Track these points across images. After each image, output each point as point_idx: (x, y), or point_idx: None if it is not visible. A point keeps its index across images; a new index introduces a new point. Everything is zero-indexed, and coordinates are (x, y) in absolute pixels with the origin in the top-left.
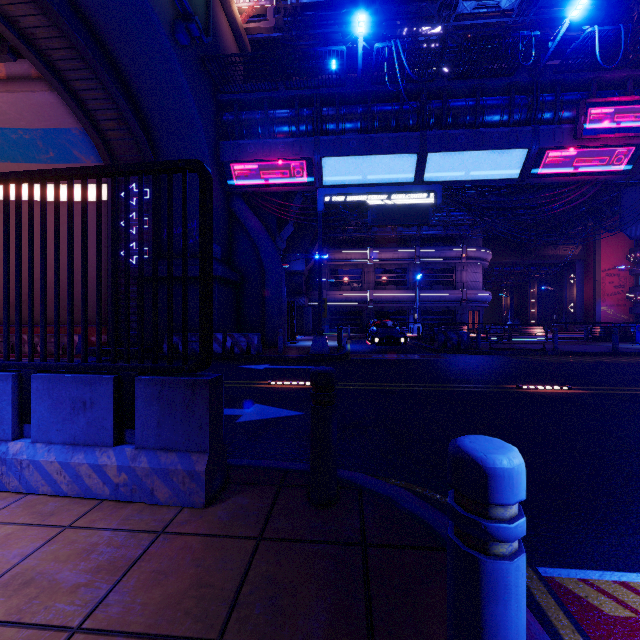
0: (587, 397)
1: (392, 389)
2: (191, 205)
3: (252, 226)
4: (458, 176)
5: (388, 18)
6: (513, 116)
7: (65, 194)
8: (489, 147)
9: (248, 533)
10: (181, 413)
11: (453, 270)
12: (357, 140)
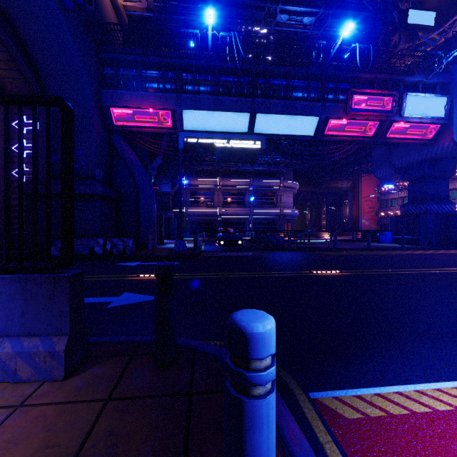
0: (350, 277)
1: (229, 277)
2: (77, 137)
3: (128, 157)
4: (276, 131)
5: (231, 16)
6: (310, 94)
7: None
8: (295, 113)
9: (99, 396)
10: (43, 304)
11: (275, 195)
12: (208, 99)
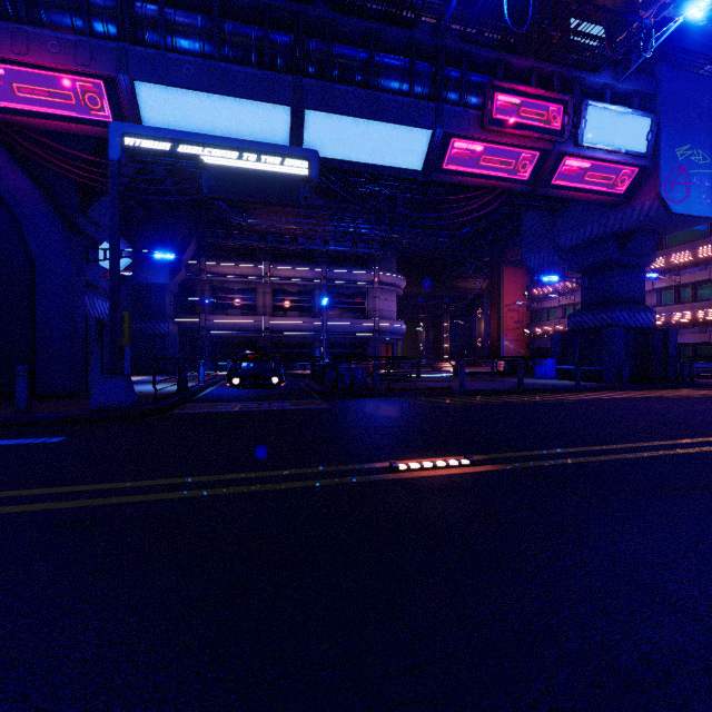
0: (499, 485)
1: (113, 505)
2: None
3: (8, 184)
4: (349, 154)
5: None
6: (415, 84)
7: None
8: (386, 118)
9: None
10: None
11: (365, 296)
12: (195, 65)
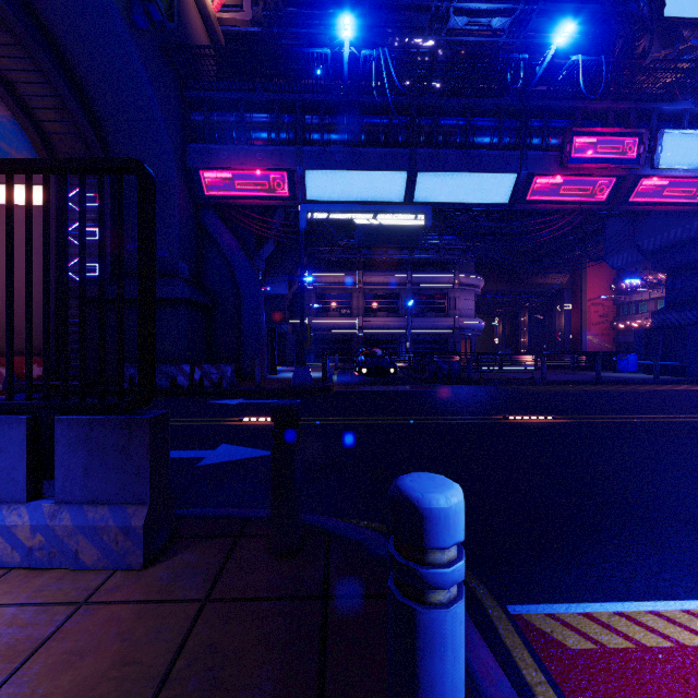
0: (569, 426)
1: (377, 423)
2: None
3: (226, 243)
4: (449, 198)
5: (378, 25)
6: (503, 139)
7: None
8: (479, 170)
9: (192, 595)
10: (114, 458)
11: (446, 297)
12: (343, 153)
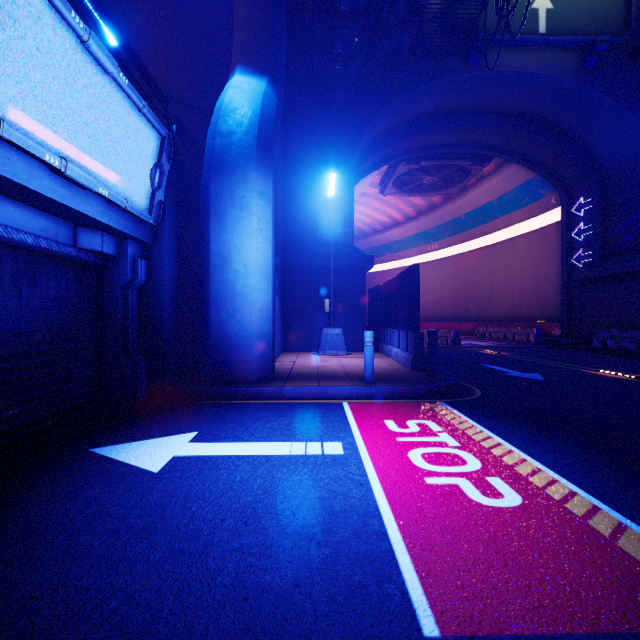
0: None
1: None
2: (634, 198)
3: None
4: None
5: None
6: None
7: (539, 223)
8: None
9: (406, 373)
10: (411, 342)
11: None
12: None
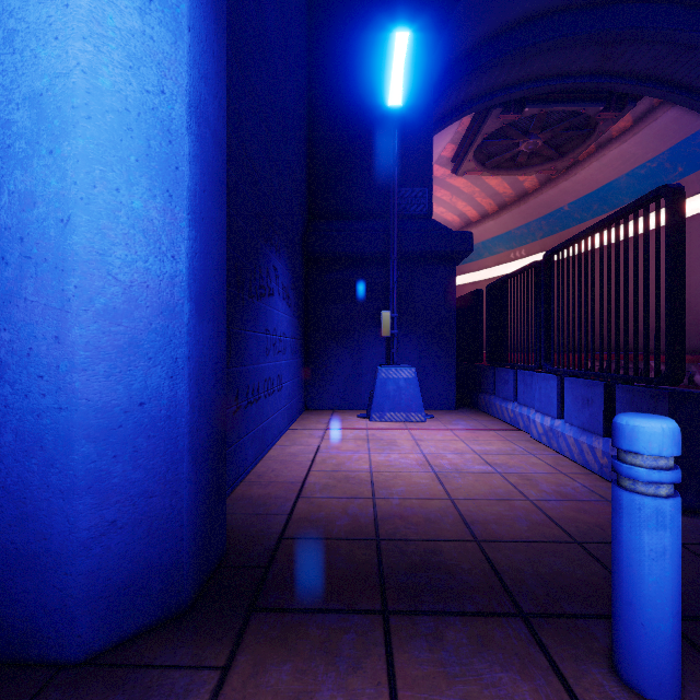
0: None
1: None
2: None
3: None
4: None
5: None
6: None
7: (697, 205)
8: None
9: None
10: None
11: None
12: None
